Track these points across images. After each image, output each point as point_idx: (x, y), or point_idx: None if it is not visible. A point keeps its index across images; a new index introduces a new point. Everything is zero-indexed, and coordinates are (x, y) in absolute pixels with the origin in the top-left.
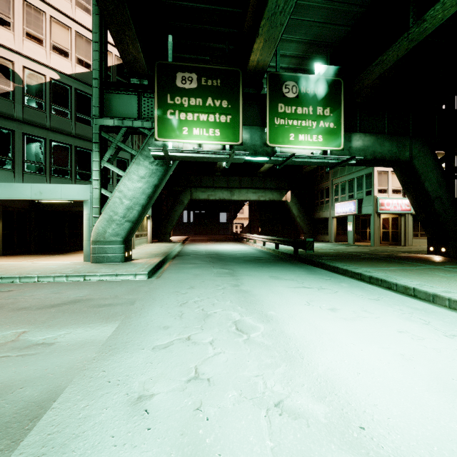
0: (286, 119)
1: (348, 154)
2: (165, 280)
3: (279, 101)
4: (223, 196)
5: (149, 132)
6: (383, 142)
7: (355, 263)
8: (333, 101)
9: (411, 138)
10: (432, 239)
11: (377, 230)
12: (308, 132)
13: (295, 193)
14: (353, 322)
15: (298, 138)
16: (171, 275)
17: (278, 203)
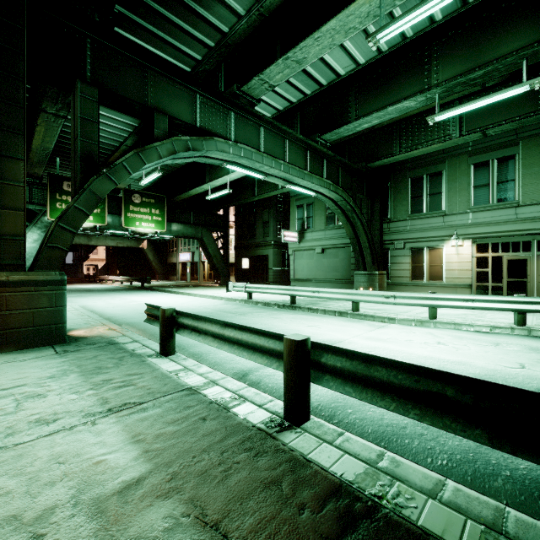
0: (134, 214)
1: (170, 233)
2: (68, 296)
3: (130, 204)
4: (80, 241)
5: (40, 211)
6: (188, 228)
7: (169, 288)
8: (161, 207)
9: (202, 227)
10: (216, 276)
11: (202, 272)
12: (147, 221)
13: (152, 242)
14: (146, 296)
15: (141, 224)
16: (68, 295)
17: (137, 249)
